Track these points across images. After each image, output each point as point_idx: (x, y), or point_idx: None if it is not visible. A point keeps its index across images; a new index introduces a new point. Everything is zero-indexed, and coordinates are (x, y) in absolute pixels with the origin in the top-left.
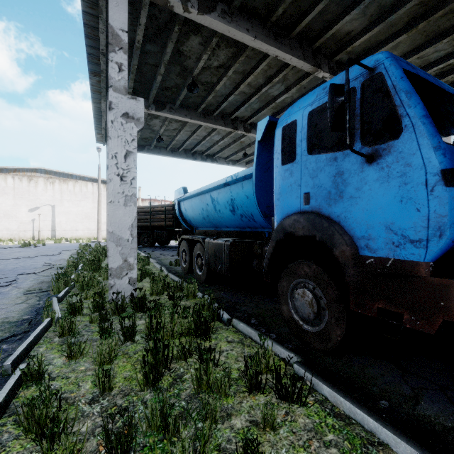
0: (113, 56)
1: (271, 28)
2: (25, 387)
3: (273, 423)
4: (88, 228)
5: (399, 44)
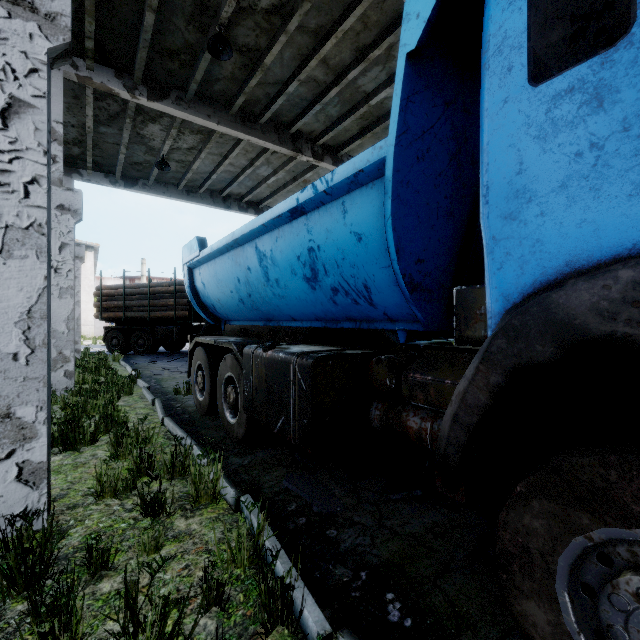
0: None
1: None
2: None
3: None
4: None
5: None
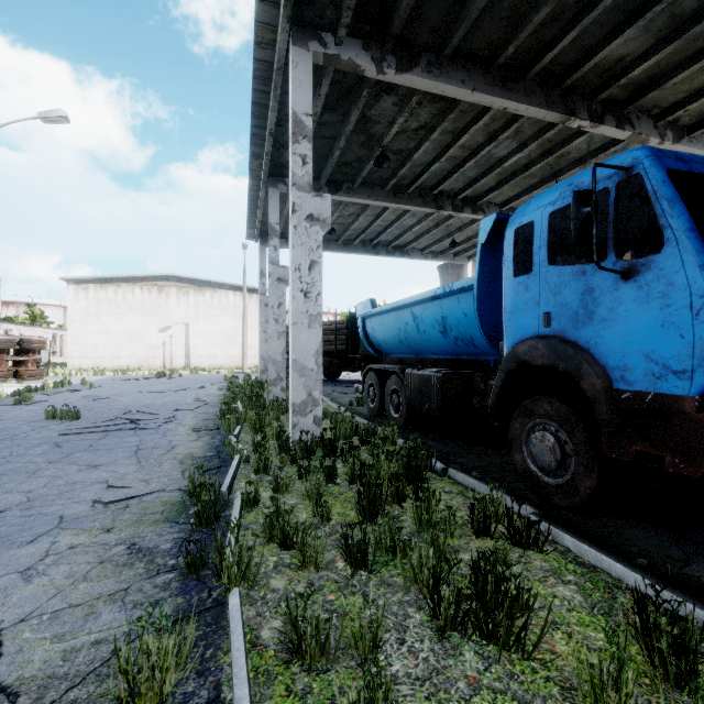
0: (296, 148)
1: (496, 72)
2: (246, 512)
3: (505, 559)
4: (229, 354)
5: None
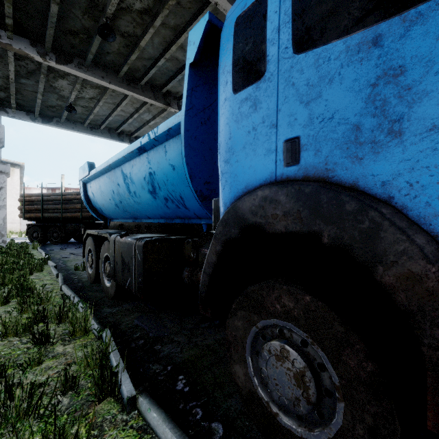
0: None
1: None
2: None
3: None
4: None
5: None
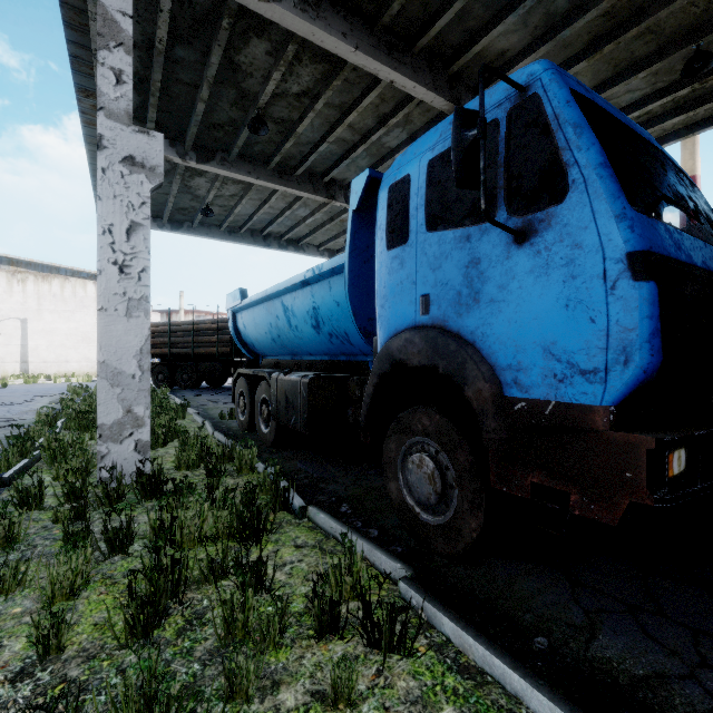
0: (105, 56)
1: (382, 36)
2: None
3: (350, 695)
4: (87, 358)
5: (576, 76)
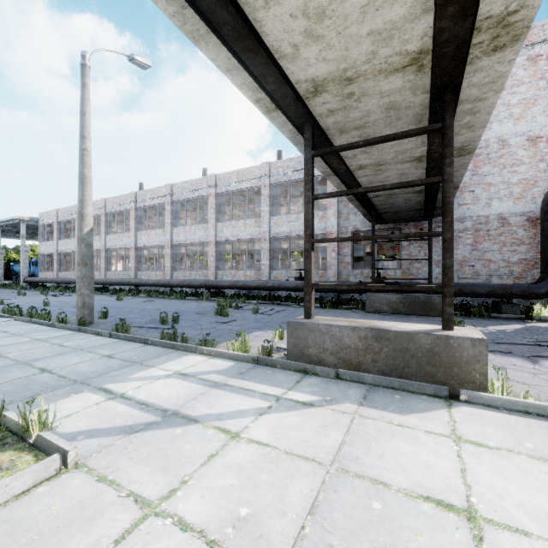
0: None
1: None
2: None
3: None
4: None
5: None
